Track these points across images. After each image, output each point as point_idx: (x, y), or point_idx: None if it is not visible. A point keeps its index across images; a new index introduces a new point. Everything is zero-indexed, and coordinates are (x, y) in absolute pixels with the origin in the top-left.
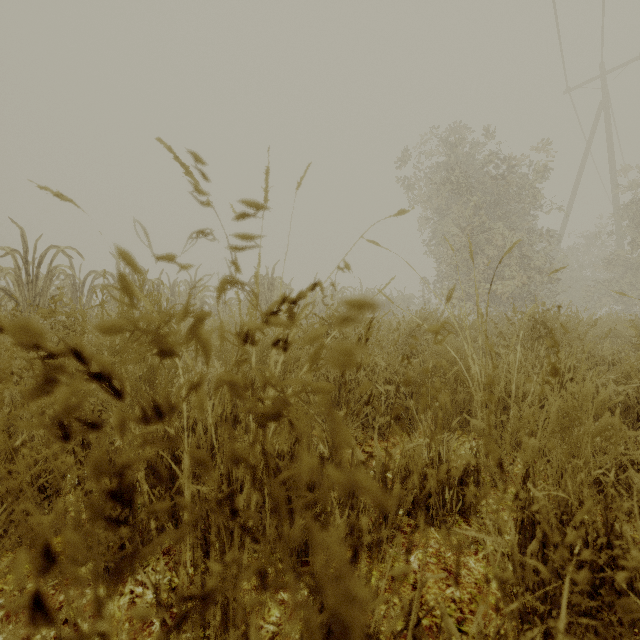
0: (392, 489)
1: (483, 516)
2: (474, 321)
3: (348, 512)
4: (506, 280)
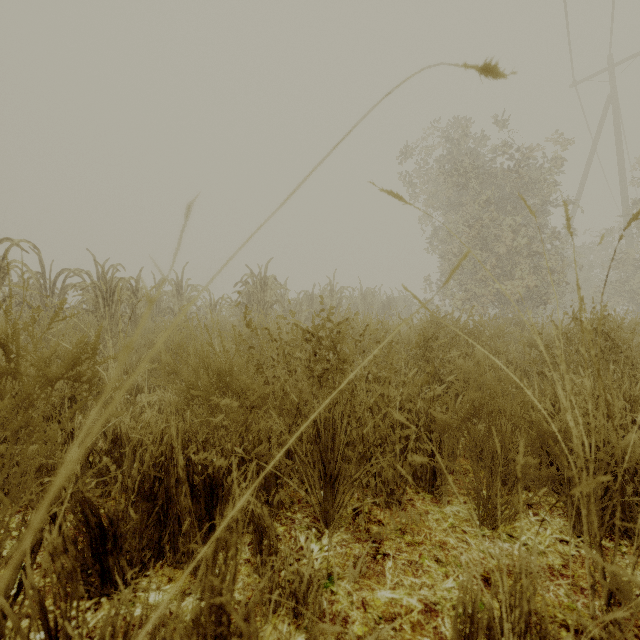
0: None
1: None
2: (499, 327)
3: None
4: (515, 279)
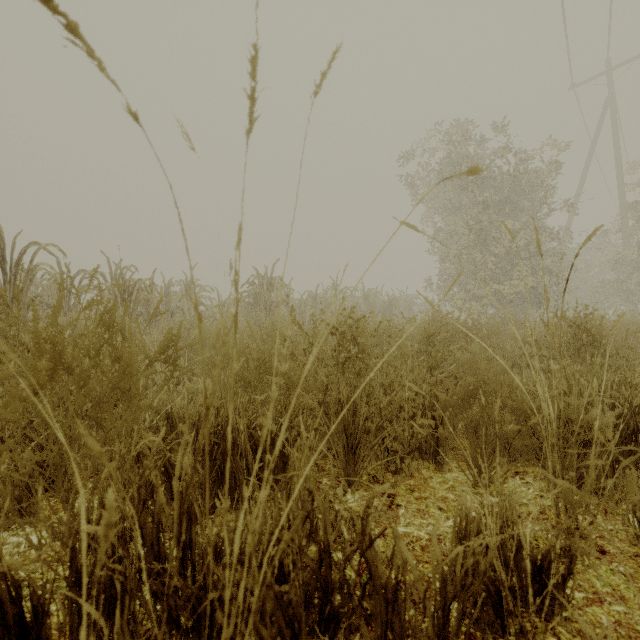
0: (453, 599)
1: (570, 616)
2: (495, 325)
3: (385, 634)
4: (514, 280)
